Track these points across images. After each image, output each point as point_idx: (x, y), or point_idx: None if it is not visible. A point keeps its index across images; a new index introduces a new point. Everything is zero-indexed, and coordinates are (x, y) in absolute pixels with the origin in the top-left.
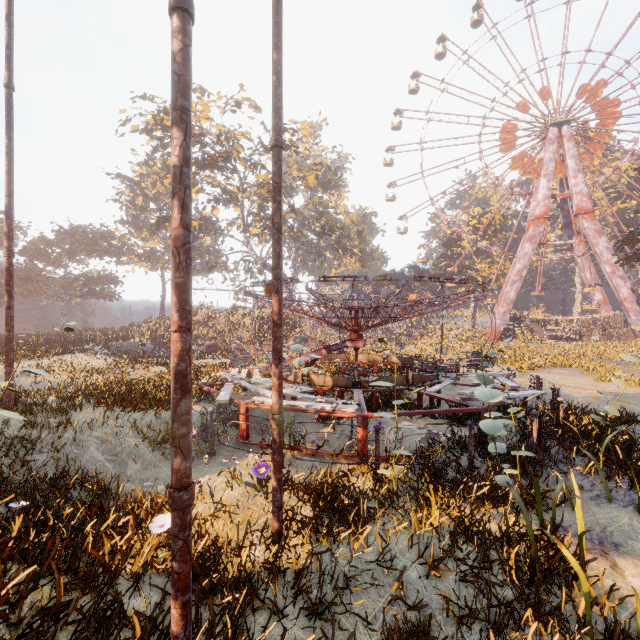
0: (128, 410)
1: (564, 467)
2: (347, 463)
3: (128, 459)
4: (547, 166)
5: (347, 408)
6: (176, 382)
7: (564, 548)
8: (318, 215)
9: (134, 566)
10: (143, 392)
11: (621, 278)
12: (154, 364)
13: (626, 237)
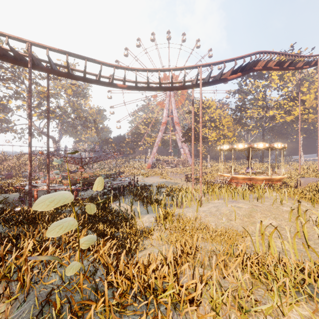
0: None
1: (126, 195)
2: None
3: None
4: (166, 105)
5: (72, 187)
6: (29, 174)
7: (99, 197)
8: (73, 111)
9: None
10: None
11: (186, 146)
12: None
13: (183, 134)
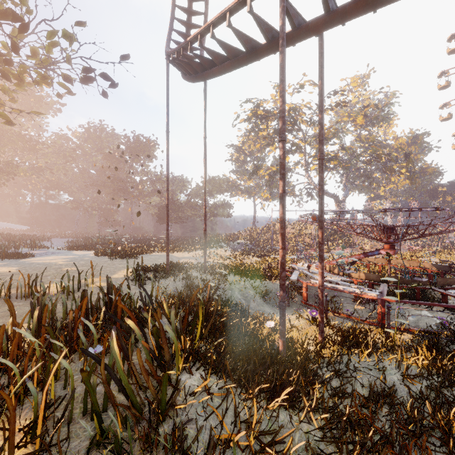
0: (248, 278)
1: None
2: (367, 324)
3: (250, 300)
4: None
5: (370, 293)
6: (281, 266)
7: None
8: (365, 148)
9: (260, 337)
10: (253, 271)
11: None
12: (253, 256)
13: None
